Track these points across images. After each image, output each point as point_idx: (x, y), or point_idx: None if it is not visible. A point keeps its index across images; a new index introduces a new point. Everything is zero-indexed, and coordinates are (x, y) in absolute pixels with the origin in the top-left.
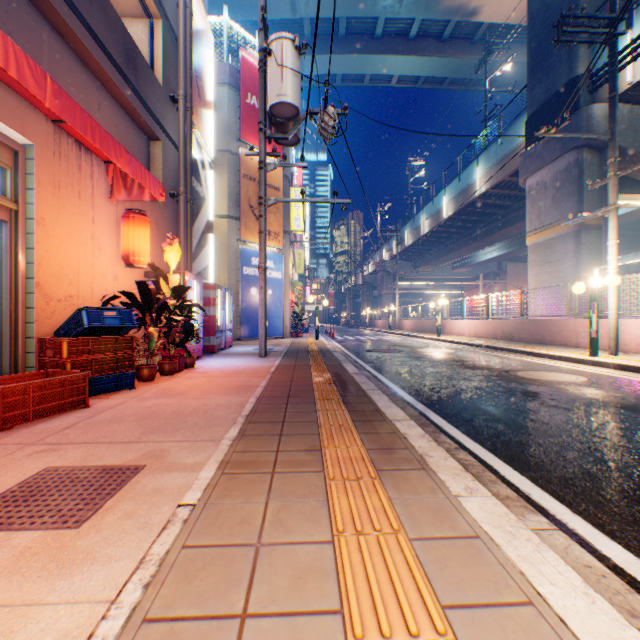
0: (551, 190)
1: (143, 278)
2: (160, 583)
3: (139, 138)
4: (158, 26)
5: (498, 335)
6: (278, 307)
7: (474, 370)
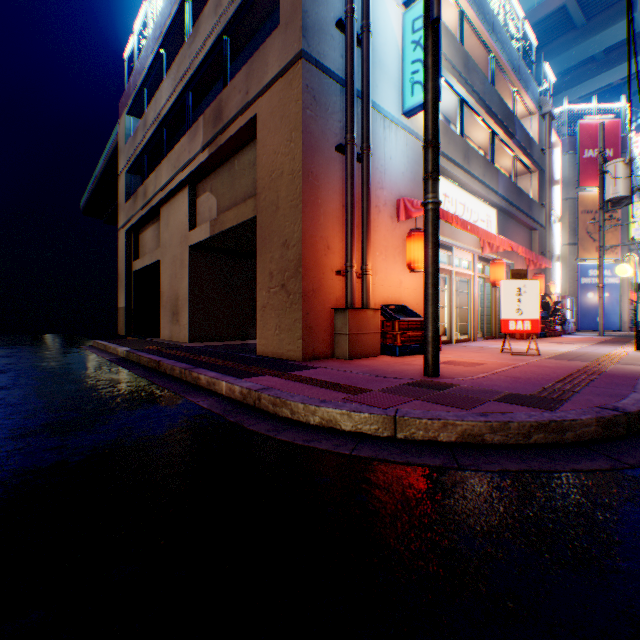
0: None
1: None
2: (588, 345)
3: (527, 234)
4: (534, 176)
5: None
6: (613, 306)
7: None
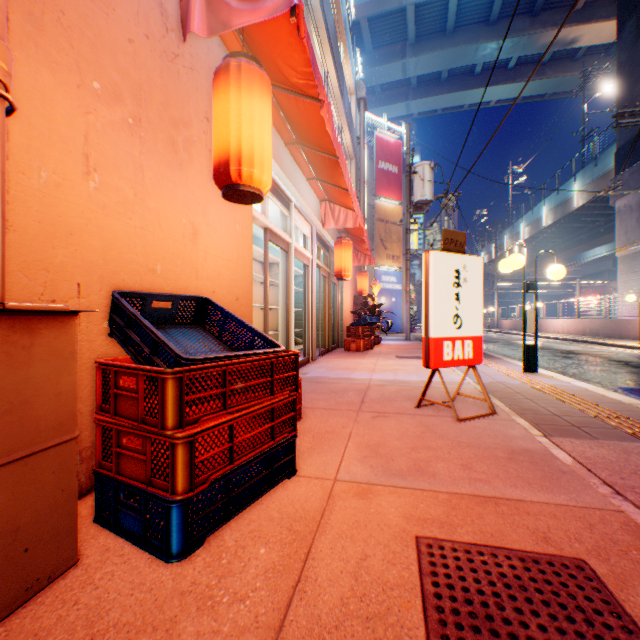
0: (635, 212)
1: (352, 299)
2: None
3: None
4: (352, 163)
5: (586, 332)
6: (398, 310)
7: (545, 350)
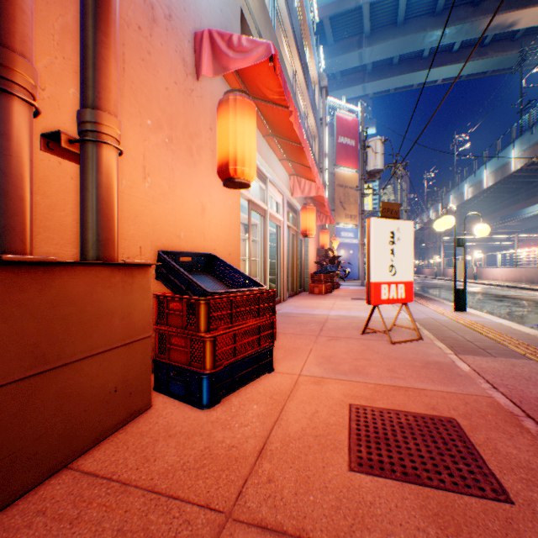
0: None
1: (316, 251)
2: None
3: None
4: (316, 141)
5: (522, 279)
6: (355, 261)
7: (481, 294)
